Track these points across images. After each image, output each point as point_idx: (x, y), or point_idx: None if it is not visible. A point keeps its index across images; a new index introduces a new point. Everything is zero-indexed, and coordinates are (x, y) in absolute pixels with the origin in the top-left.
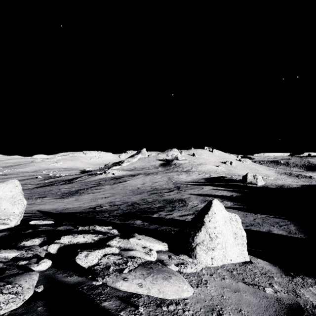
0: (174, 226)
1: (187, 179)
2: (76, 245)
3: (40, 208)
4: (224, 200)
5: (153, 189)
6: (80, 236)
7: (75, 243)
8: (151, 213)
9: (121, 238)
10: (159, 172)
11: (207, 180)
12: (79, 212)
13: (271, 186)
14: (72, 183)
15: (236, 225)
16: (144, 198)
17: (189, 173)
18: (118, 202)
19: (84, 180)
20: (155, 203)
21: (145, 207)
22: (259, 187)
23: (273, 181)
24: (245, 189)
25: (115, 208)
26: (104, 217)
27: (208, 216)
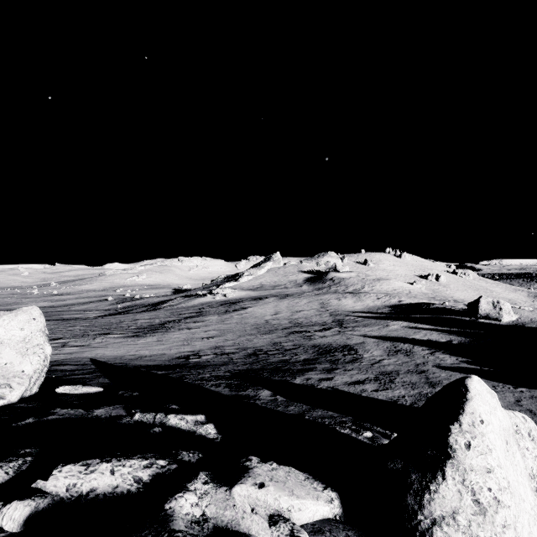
0: (340, 411)
1: (356, 307)
2: (85, 502)
3: (97, 354)
4: (437, 351)
5: (293, 325)
6: (103, 469)
7: (85, 492)
8: (291, 374)
9: (212, 478)
10: (304, 293)
11: (395, 309)
12: (159, 365)
13: (533, 324)
14: (157, 311)
15: (532, 450)
16: (278, 341)
17: (360, 296)
18: (230, 348)
19: (176, 306)
20: (297, 353)
21: (279, 359)
22: (507, 325)
23: (536, 314)
24: (476, 330)
25: (224, 360)
26: (200, 378)
27: (460, 429)
